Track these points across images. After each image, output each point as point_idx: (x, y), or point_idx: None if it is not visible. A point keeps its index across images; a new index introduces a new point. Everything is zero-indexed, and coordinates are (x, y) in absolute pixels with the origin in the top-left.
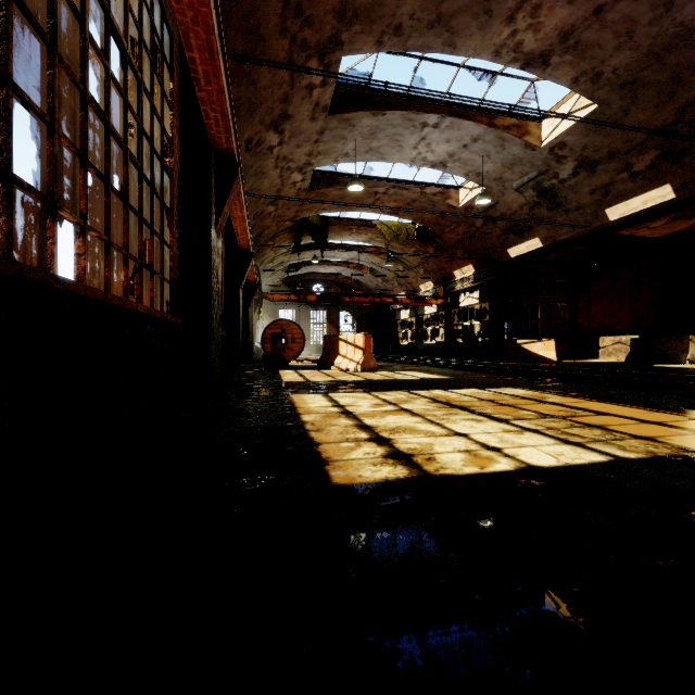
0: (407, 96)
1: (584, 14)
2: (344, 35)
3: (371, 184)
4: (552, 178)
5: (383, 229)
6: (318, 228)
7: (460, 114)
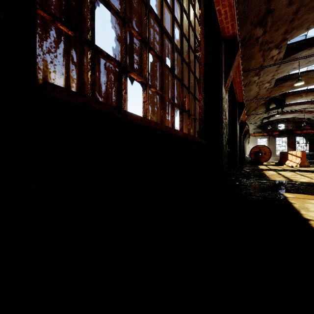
0: None
1: None
2: (288, 36)
3: (313, 73)
4: None
5: None
6: (279, 100)
7: None
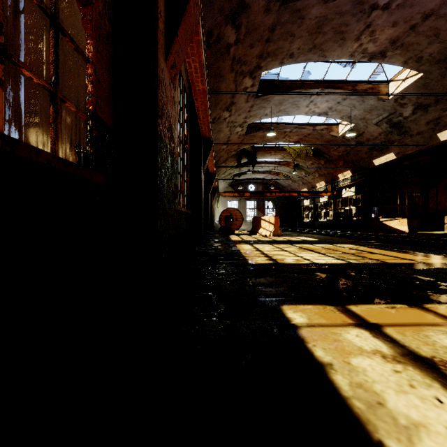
0: (300, 81)
1: (404, 30)
2: (262, 63)
3: (282, 127)
4: (398, 116)
5: (291, 151)
6: (251, 153)
7: (334, 86)
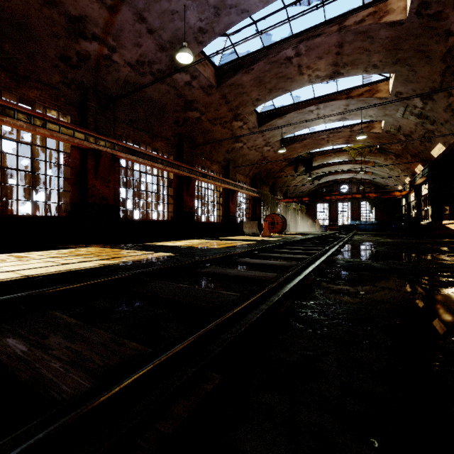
0: (295, 104)
1: (333, 57)
2: (239, 112)
3: (316, 135)
4: (415, 108)
5: (350, 151)
6: (307, 160)
7: (327, 100)
